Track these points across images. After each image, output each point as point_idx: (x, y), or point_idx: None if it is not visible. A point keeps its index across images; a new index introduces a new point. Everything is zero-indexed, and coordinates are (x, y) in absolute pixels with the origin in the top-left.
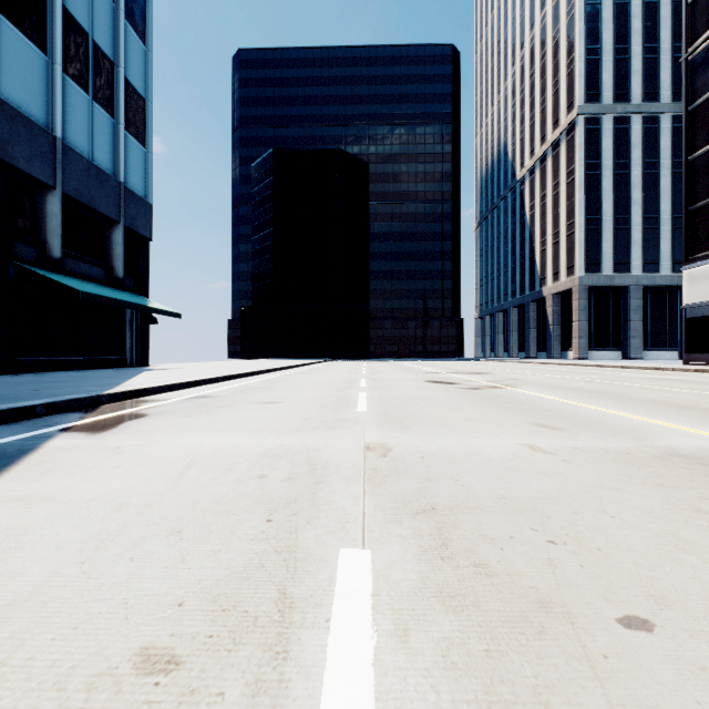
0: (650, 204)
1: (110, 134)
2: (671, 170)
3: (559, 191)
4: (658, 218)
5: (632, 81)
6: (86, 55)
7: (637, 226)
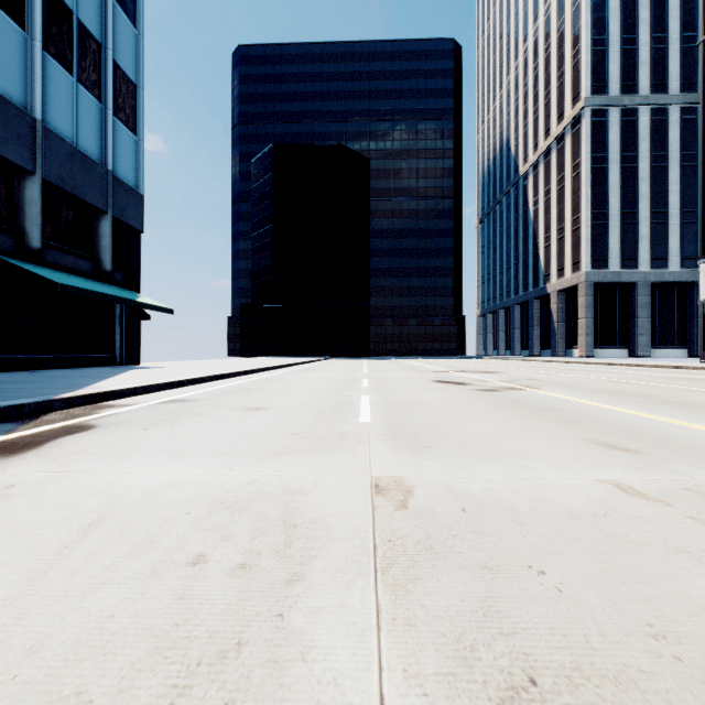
0: (658, 198)
1: (97, 119)
2: (680, 163)
3: (564, 185)
4: (666, 213)
5: (639, 72)
6: (70, 34)
7: (645, 221)
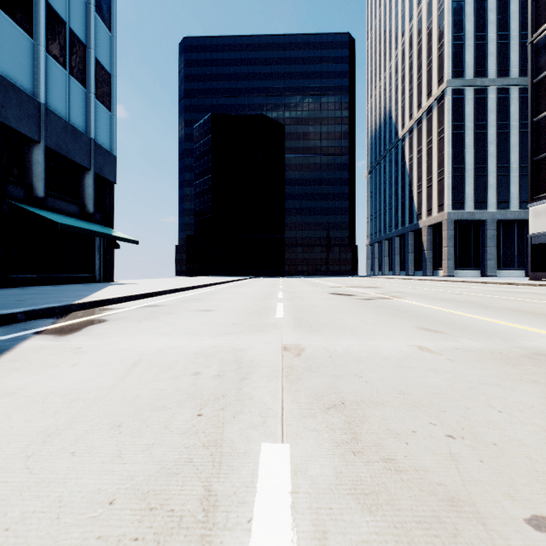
0: (503, 156)
1: (83, 101)
2: (519, 129)
3: (432, 146)
4: (509, 167)
5: (488, 61)
6: (64, 39)
7: (492, 173)
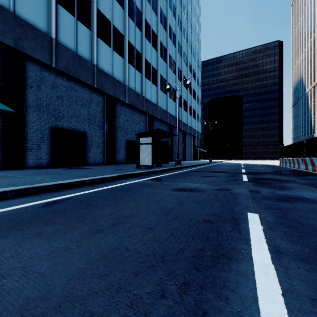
0: None
1: (198, 125)
2: None
3: None
4: None
5: None
6: (197, 116)
7: None
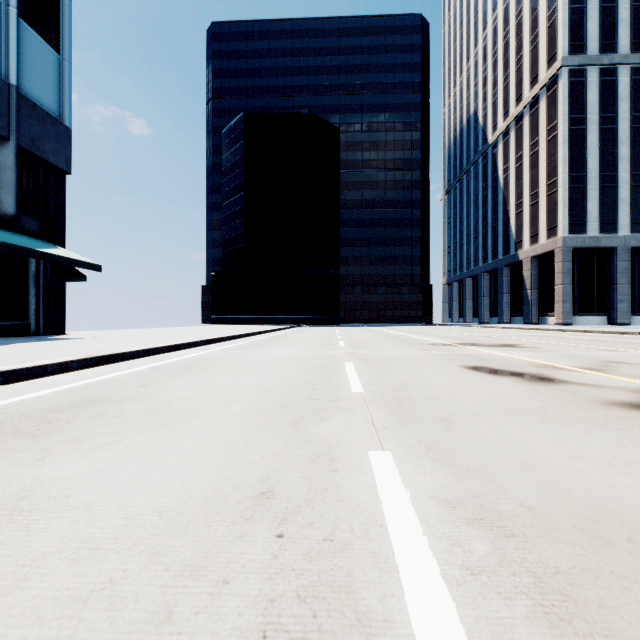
0: (639, 160)
1: None
2: None
3: (539, 149)
4: None
5: (619, 30)
6: None
7: (625, 184)
